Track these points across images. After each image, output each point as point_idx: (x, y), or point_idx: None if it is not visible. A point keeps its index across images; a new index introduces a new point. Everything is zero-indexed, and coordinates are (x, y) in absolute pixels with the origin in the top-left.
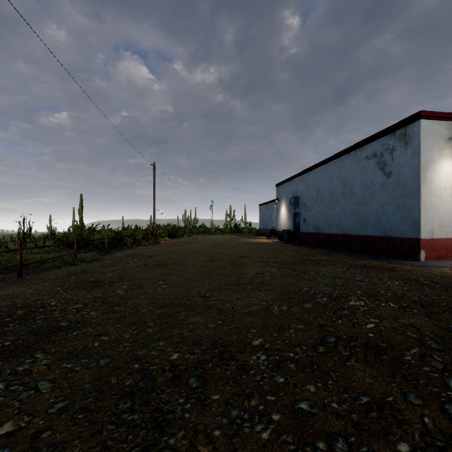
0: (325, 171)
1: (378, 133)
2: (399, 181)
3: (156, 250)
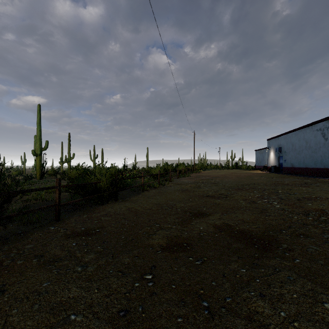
0: (296, 135)
1: (321, 119)
2: None
3: (205, 174)
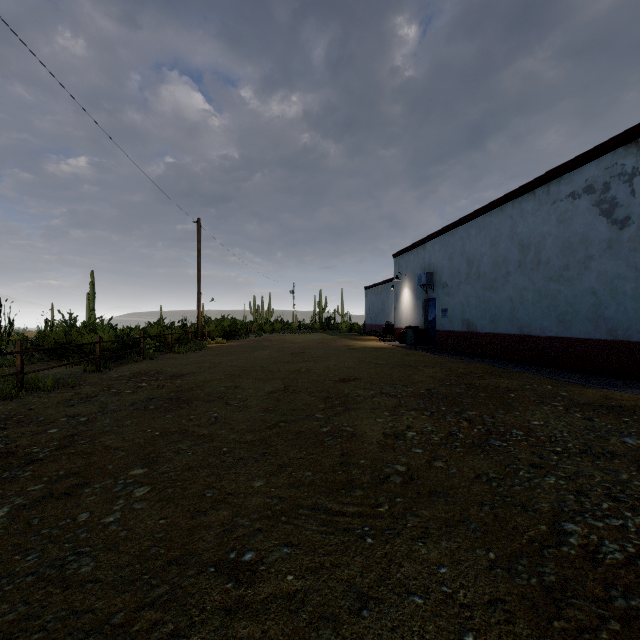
0: (485, 227)
1: (598, 147)
2: None
3: (192, 362)
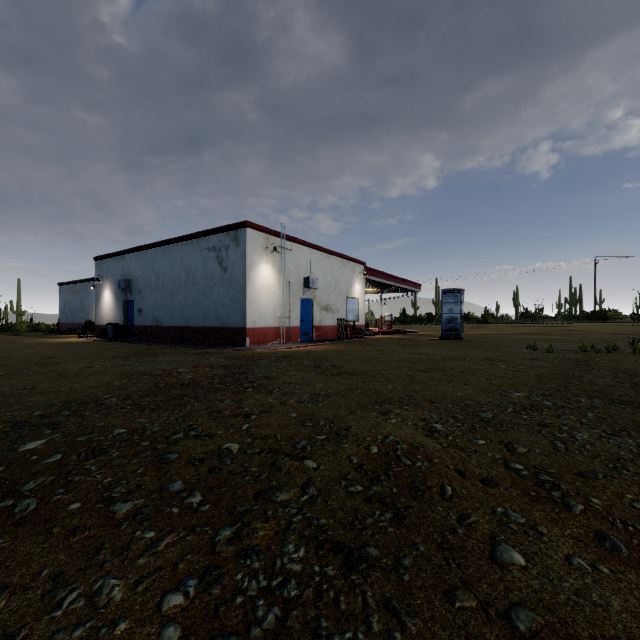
0: (167, 254)
1: (217, 229)
2: (233, 277)
3: None
